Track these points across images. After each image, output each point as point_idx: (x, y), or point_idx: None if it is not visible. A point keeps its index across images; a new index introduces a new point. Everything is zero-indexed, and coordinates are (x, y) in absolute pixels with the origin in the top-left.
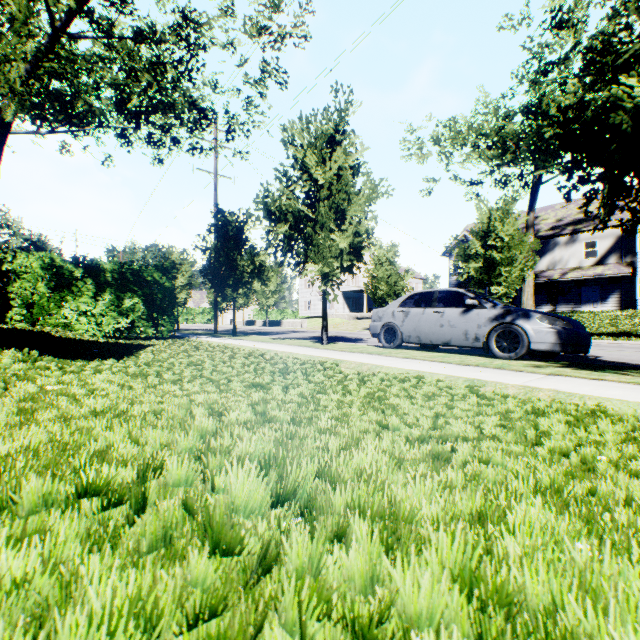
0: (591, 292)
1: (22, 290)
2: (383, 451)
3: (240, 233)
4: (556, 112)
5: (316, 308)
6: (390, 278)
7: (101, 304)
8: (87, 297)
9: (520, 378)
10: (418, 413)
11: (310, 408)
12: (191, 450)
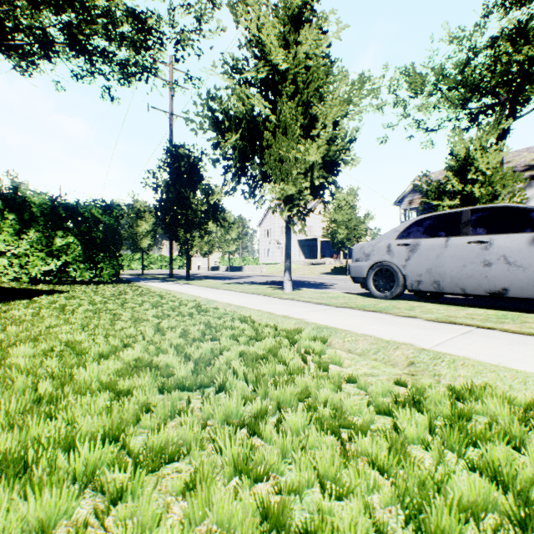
0: None
1: None
2: None
3: (193, 169)
4: None
5: (274, 255)
6: (350, 222)
7: (25, 243)
8: (7, 234)
9: None
10: None
11: None
12: None
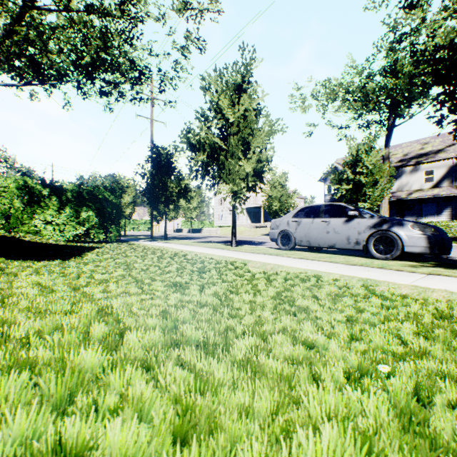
0: (429, 208)
1: (1, 205)
2: (336, 416)
3: (170, 163)
4: (432, 51)
5: (227, 220)
6: (282, 197)
7: (63, 216)
8: (52, 210)
9: (406, 277)
10: (332, 319)
11: (224, 314)
12: (31, 436)
